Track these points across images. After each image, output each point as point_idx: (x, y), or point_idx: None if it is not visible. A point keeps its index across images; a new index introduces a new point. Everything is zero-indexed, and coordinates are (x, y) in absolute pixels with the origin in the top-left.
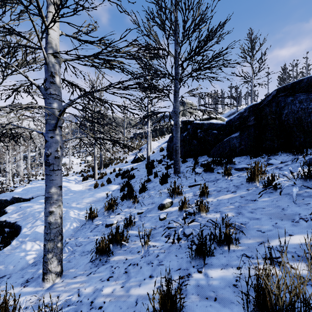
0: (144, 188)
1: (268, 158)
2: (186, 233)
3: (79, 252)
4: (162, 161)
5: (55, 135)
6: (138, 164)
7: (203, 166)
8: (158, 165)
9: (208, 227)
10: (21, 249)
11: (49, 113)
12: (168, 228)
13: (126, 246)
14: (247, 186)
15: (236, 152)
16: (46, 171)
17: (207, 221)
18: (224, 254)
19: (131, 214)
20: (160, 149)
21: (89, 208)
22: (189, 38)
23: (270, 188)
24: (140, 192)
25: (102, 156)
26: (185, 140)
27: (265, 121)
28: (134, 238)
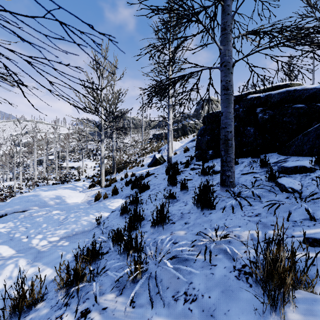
0: (161, 220)
1: None
2: None
3: None
4: (189, 163)
5: None
6: (156, 167)
7: (290, 174)
8: (184, 170)
9: None
10: None
11: None
12: None
13: None
14: None
15: None
16: None
17: None
18: None
19: None
20: (184, 150)
21: (17, 283)
22: None
23: None
24: (154, 228)
25: (114, 158)
26: None
27: None
28: None
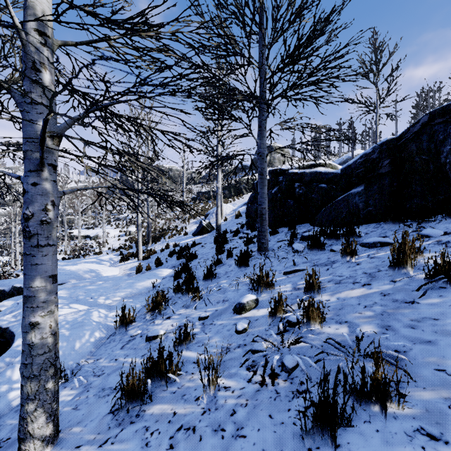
0: (210, 275)
1: (419, 226)
2: (287, 364)
3: (96, 390)
4: (238, 232)
5: (42, 180)
6: (203, 236)
7: (304, 241)
8: (233, 239)
9: (329, 355)
10: (4, 379)
11: (30, 139)
12: (253, 351)
13: (177, 383)
14: (391, 275)
15: (360, 217)
16: (25, 248)
17: (326, 342)
18: (374, 423)
19: (189, 319)
20: (236, 215)
21: (122, 308)
22: (283, 33)
23: (439, 279)
24: (205, 282)
25: (149, 225)
26: (275, 199)
27: (410, 165)
28: (192, 367)
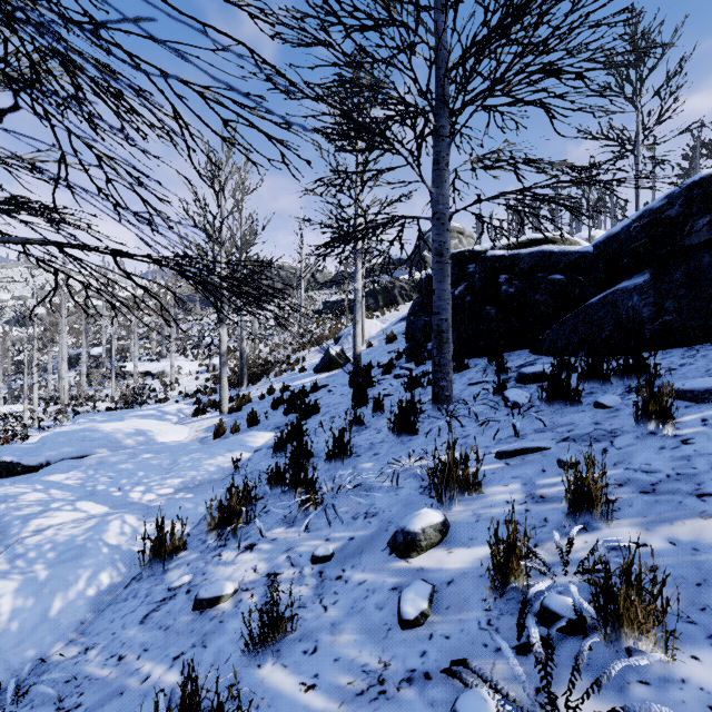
0: (340, 452)
1: None
2: None
3: None
4: (393, 366)
5: None
6: (332, 374)
7: (527, 383)
8: (382, 379)
9: None
10: None
11: None
12: None
13: None
14: None
15: (645, 336)
16: None
17: None
18: None
19: (292, 556)
20: (387, 338)
21: (157, 522)
22: None
23: None
24: (330, 464)
25: (244, 354)
26: (460, 306)
27: None
28: None
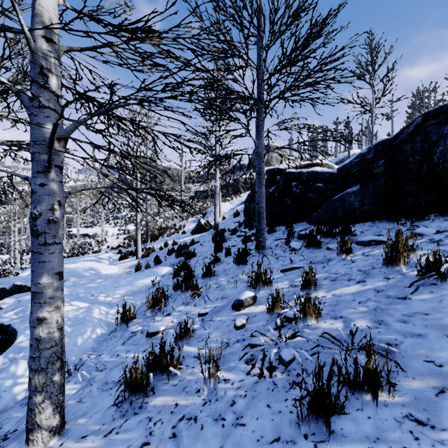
0: (209, 273)
1: (412, 225)
2: (284, 358)
3: (99, 383)
4: (236, 230)
5: (49, 181)
6: (201, 235)
7: (301, 239)
8: (231, 238)
9: (325, 348)
10: (8, 374)
11: (38, 142)
12: (251, 345)
13: (178, 377)
14: (385, 273)
15: (355, 216)
16: (32, 246)
17: (322, 336)
18: (366, 411)
19: (189, 315)
20: (234, 214)
21: (123, 305)
22: (281, 35)
23: (430, 276)
24: (204, 279)
25: (148, 223)
26: (272, 198)
27: (405, 165)
28: (192, 361)
